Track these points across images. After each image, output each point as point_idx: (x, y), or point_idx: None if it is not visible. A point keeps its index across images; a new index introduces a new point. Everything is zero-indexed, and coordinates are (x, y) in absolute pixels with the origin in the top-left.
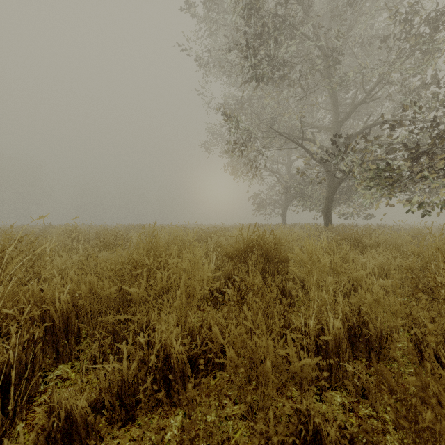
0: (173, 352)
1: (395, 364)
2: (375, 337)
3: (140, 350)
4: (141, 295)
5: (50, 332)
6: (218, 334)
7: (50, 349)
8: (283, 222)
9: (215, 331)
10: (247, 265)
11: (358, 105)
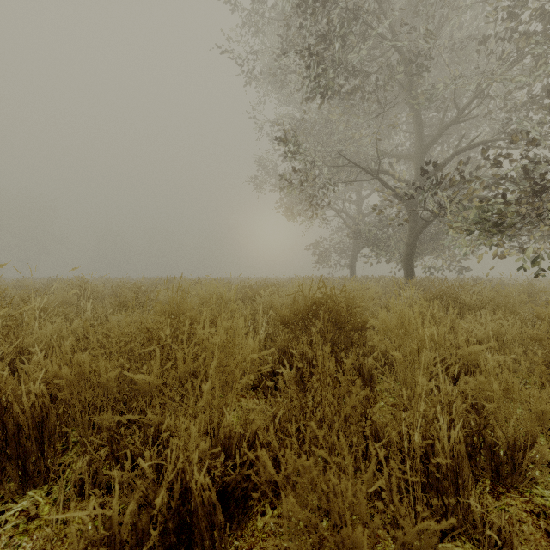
0: (194, 488)
1: (536, 490)
2: (505, 448)
3: (142, 483)
4: (153, 384)
5: (13, 442)
6: (268, 464)
7: (14, 467)
8: (351, 275)
9: (263, 458)
10: (310, 334)
11: (448, 125)
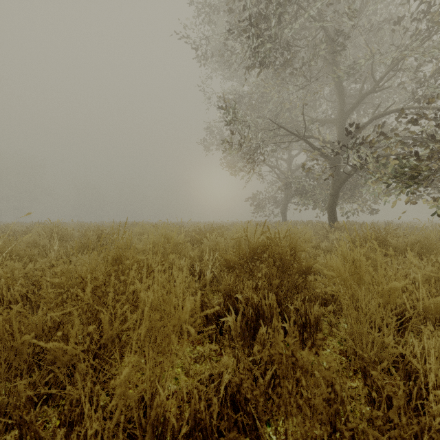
0: None
1: None
2: None
3: None
4: (70, 353)
5: None
6: None
7: None
8: (283, 220)
9: None
10: (255, 278)
11: (366, 94)
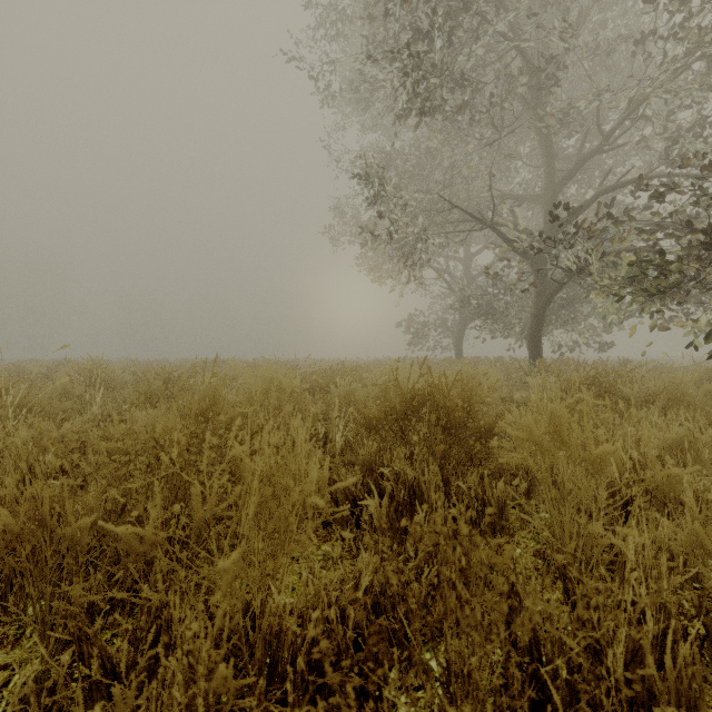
0: None
1: None
2: None
3: None
4: (150, 541)
5: None
6: None
7: None
8: (457, 356)
9: None
10: (409, 443)
11: (588, 156)
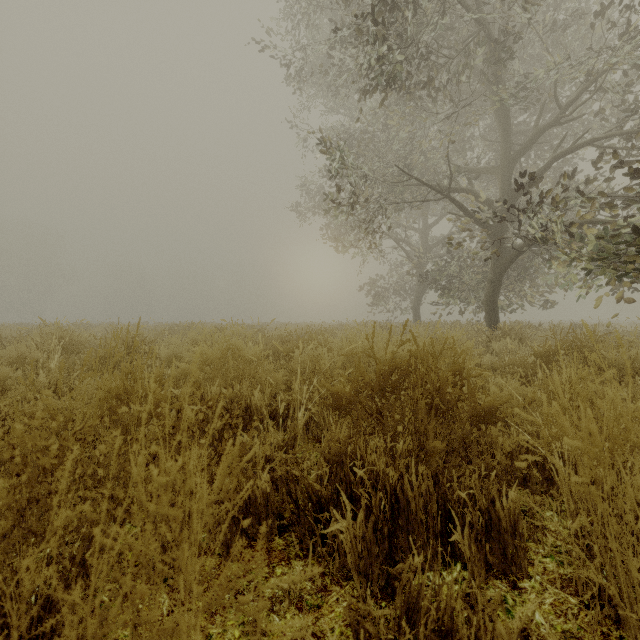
0: None
1: None
2: None
3: None
4: None
5: None
6: None
7: None
8: (415, 320)
9: None
10: (387, 429)
11: (544, 127)
